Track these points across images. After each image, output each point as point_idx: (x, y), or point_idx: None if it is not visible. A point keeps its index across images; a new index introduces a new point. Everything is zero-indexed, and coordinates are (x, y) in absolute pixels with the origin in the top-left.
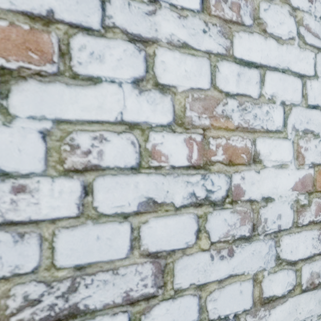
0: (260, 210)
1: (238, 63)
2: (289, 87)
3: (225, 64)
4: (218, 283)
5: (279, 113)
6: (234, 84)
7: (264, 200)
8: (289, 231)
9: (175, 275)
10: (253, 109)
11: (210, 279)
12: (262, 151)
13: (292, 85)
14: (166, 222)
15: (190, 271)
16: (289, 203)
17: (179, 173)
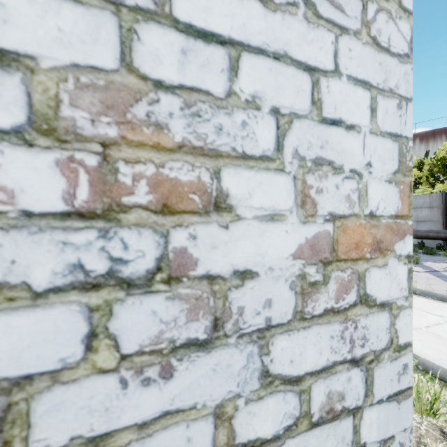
0: (230, 294)
1: (183, 31)
2: (287, 84)
3: (155, 30)
4: (139, 430)
5: (268, 126)
6: (174, 68)
7: (238, 276)
8: (287, 328)
9: (34, 423)
10: (215, 116)
11: (120, 423)
12: (234, 191)
13: (292, 82)
14: (9, 322)
15: (72, 413)
16: (287, 281)
17: (44, 226)
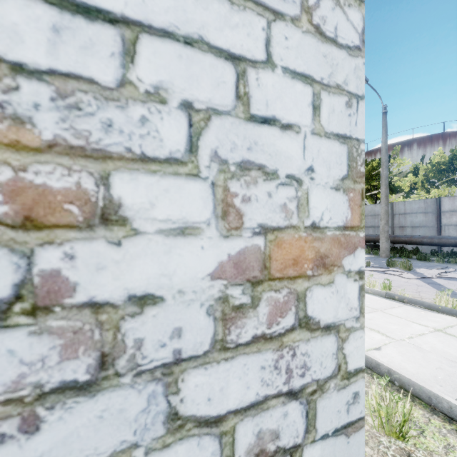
0: (123, 324)
1: (54, 3)
2: (203, 74)
3: None
4: None
5: (177, 124)
6: (41, 48)
7: (135, 302)
8: (203, 360)
9: None
10: (102, 109)
11: None
12: (129, 200)
13: (210, 72)
14: None
15: None
16: (203, 305)
17: None
